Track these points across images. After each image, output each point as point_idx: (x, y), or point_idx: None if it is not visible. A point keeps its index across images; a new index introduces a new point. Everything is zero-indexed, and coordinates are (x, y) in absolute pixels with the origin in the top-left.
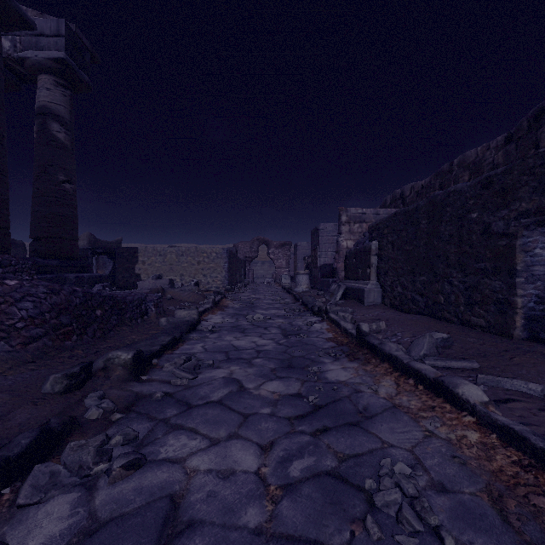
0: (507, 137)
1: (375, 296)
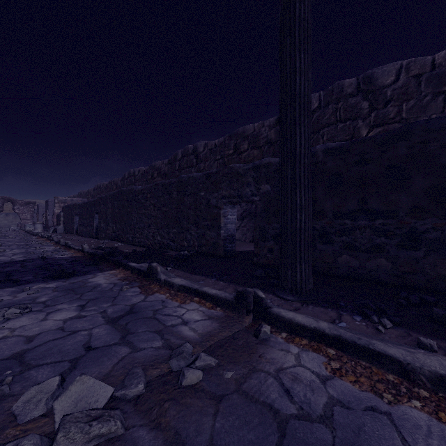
0: (122, 178)
1: (62, 230)
